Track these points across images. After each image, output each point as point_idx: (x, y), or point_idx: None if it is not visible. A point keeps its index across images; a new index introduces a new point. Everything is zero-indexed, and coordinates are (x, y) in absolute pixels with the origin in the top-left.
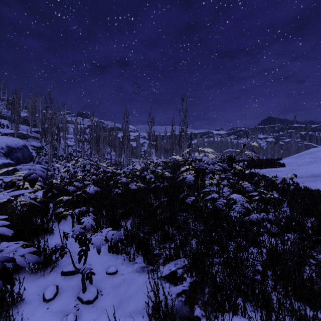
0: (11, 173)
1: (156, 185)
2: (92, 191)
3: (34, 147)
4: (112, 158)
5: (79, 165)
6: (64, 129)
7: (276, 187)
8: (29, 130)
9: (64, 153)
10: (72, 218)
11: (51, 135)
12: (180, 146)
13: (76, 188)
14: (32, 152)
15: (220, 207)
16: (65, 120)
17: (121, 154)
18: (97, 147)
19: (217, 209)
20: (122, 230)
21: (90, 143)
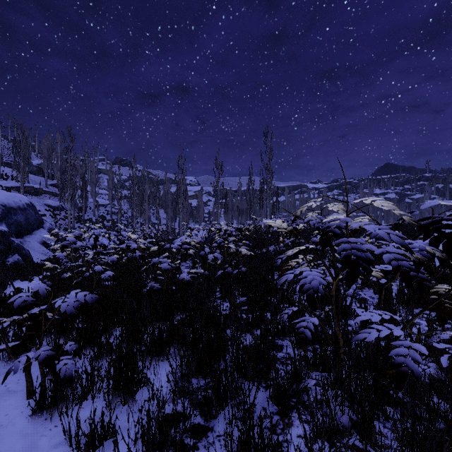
0: (2, 247)
1: (225, 271)
2: (70, 306)
3: (50, 207)
4: (162, 222)
5: (89, 236)
6: (94, 181)
7: (450, 277)
8: (44, 183)
9: (93, 216)
10: (25, 369)
11: (73, 189)
12: (262, 205)
13: (81, 279)
14: (46, 214)
15: (416, 371)
16: (95, 168)
17: (175, 217)
18: (141, 207)
19: (406, 376)
20: (146, 393)
21: (131, 201)
